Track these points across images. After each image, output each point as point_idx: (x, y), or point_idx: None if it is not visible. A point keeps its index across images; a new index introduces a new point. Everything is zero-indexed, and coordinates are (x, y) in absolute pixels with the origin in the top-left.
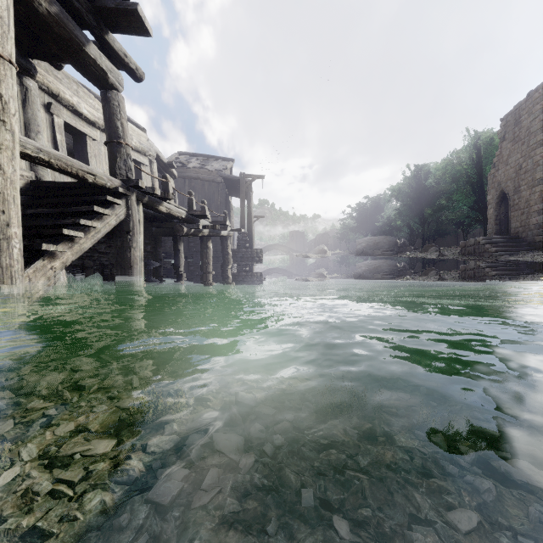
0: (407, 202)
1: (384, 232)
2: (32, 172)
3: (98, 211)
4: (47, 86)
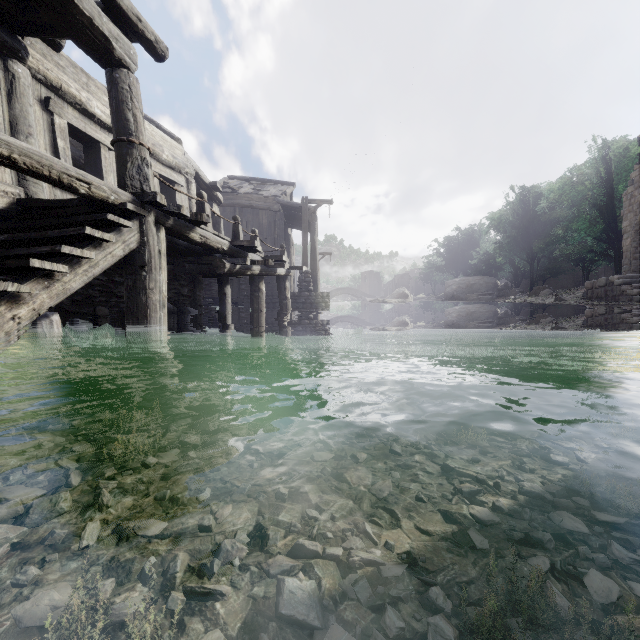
0: (511, 233)
1: (480, 272)
2: (20, 188)
3: (93, 235)
4: (43, 74)
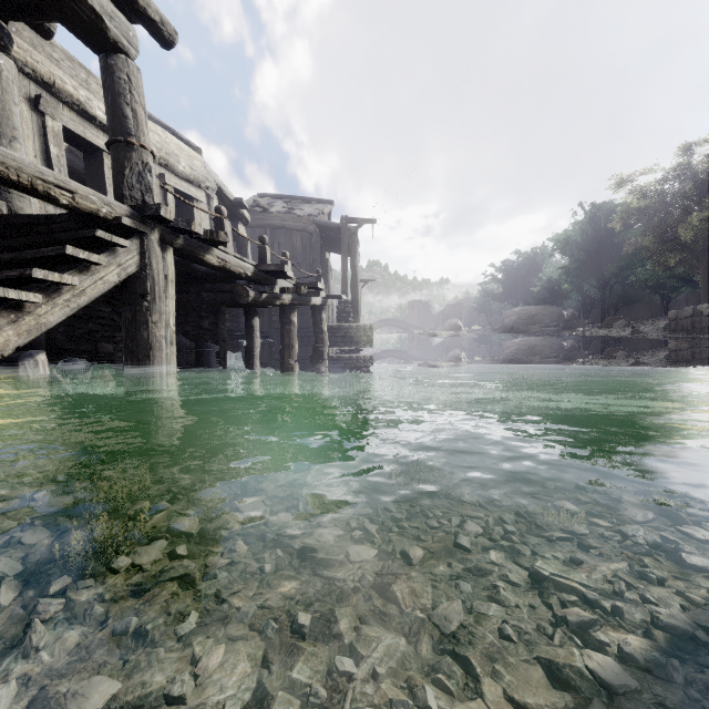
0: (580, 256)
1: (543, 301)
2: (2, 202)
3: (77, 256)
4: (32, 68)
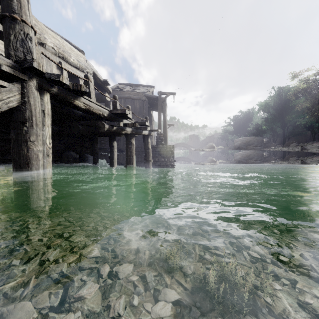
0: (273, 112)
1: (253, 134)
2: None
3: None
4: None
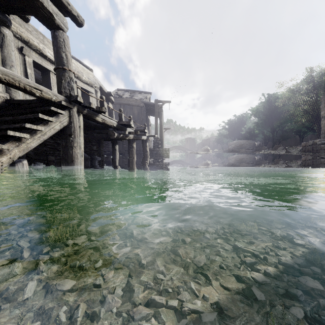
0: (263, 117)
1: (246, 138)
2: (7, 94)
3: (43, 118)
4: (19, 34)
